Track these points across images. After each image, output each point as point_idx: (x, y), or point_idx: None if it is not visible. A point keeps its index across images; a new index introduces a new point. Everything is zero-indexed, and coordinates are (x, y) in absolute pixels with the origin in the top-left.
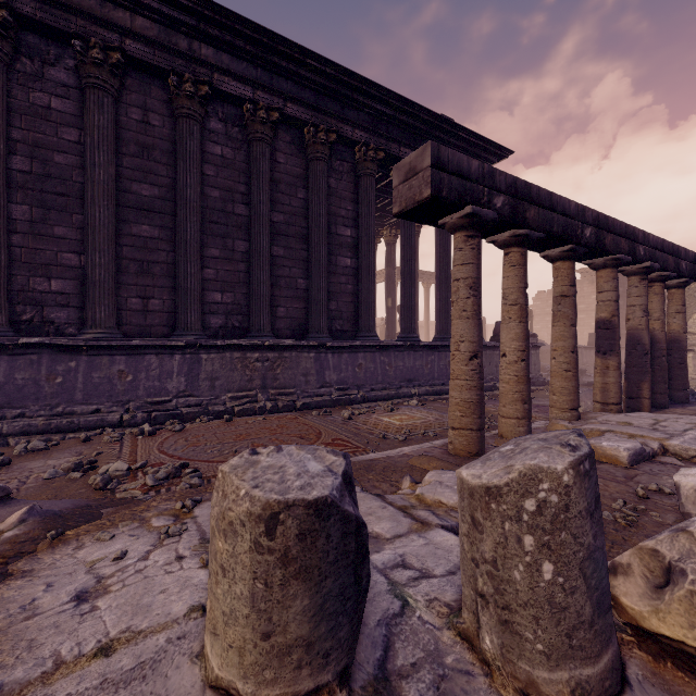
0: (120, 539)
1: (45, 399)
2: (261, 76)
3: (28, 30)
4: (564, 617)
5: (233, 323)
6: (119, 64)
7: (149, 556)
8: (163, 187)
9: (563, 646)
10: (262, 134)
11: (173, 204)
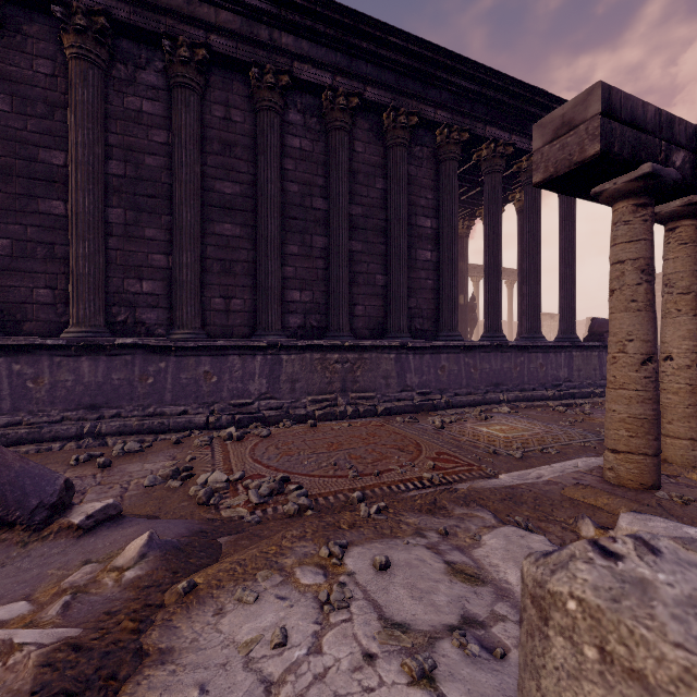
0: (267, 604)
1: (138, 400)
2: (340, 61)
3: (123, 37)
4: None
5: (311, 323)
6: (204, 61)
7: (321, 645)
8: (244, 184)
9: None
10: (341, 122)
11: (253, 201)
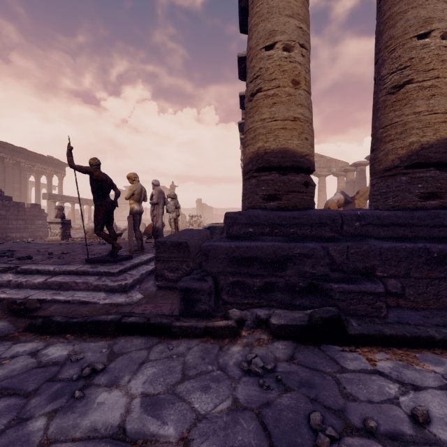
0: None
1: None
2: None
3: None
4: None
5: None
6: None
7: None
8: None
9: None
10: None
11: None
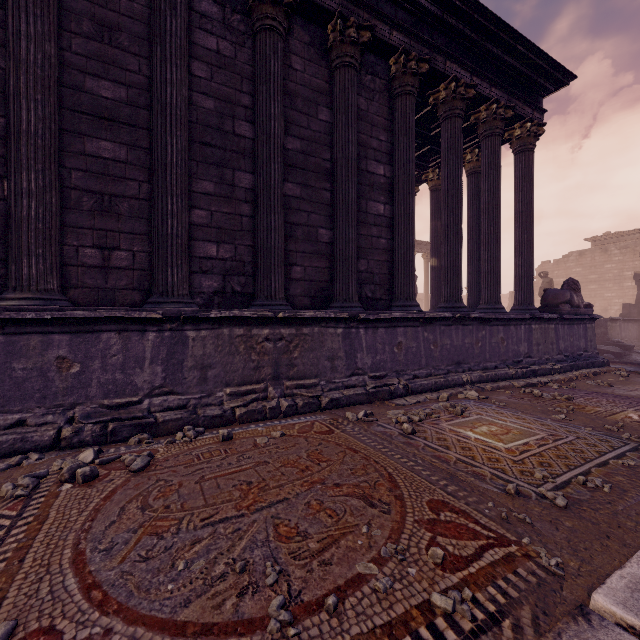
0: None
1: None
2: None
3: None
4: None
5: (232, 287)
6: None
7: None
8: (133, 88)
9: None
10: (273, 20)
11: (147, 114)
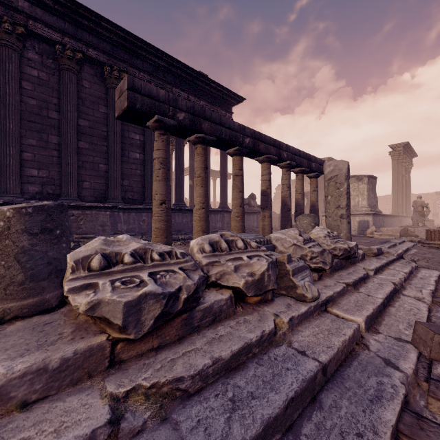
0: None
1: None
2: (68, 28)
3: None
4: (4, 280)
5: (47, 190)
6: None
7: None
8: None
9: (2, 294)
10: (69, 66)
11: None
